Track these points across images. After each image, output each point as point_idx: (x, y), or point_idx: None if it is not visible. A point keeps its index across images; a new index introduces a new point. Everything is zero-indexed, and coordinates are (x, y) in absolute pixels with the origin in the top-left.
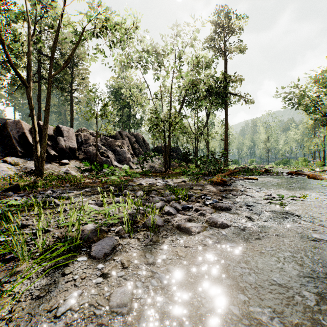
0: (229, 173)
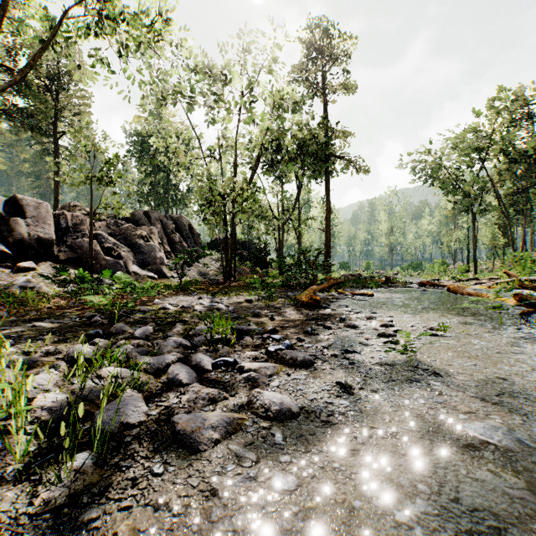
0: (330, 285)
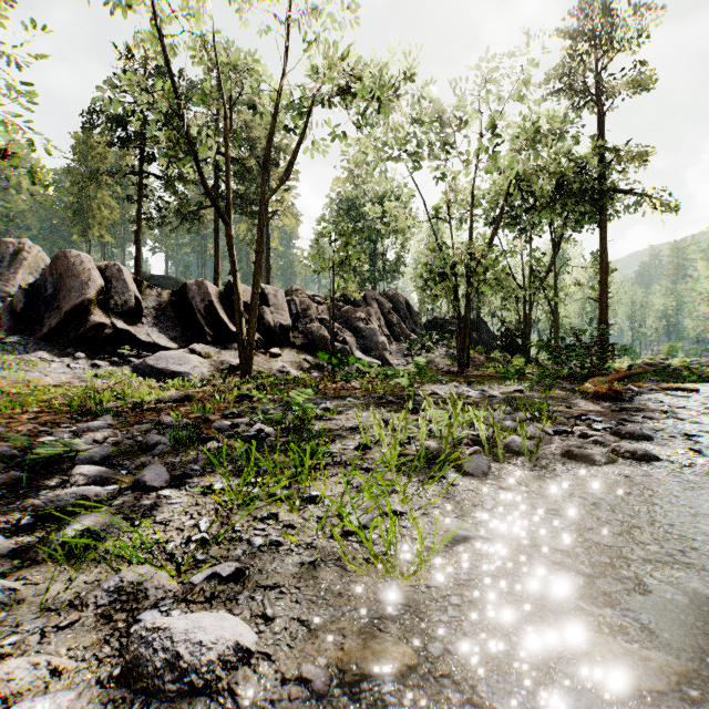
0: (620, 376)
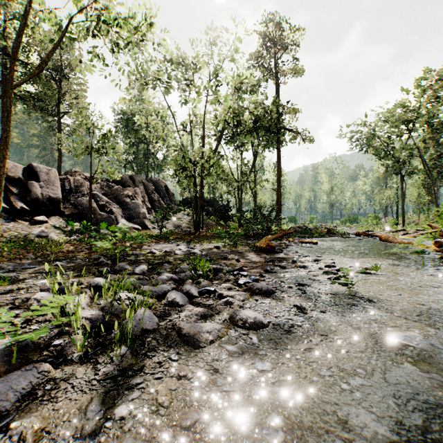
0: (281, 235)
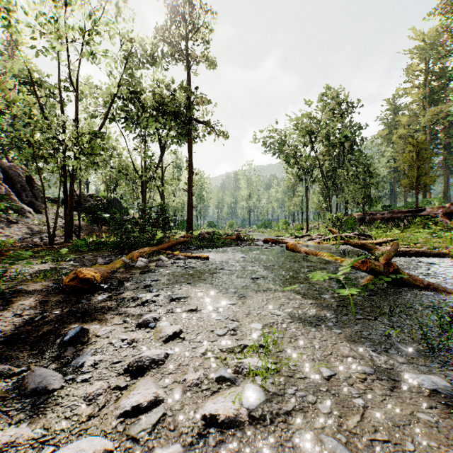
0: (169, 245)
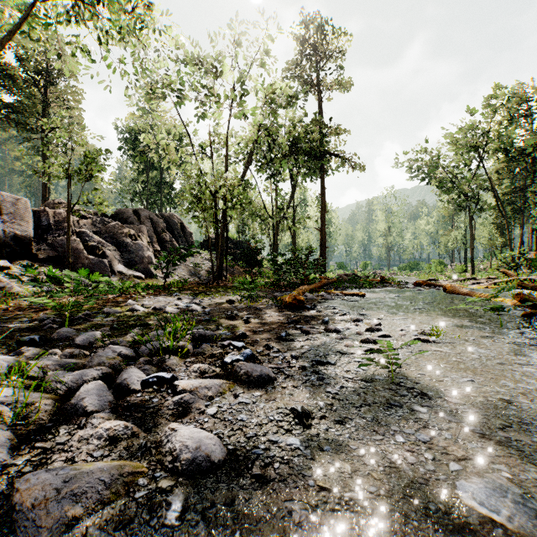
0: (321, 285)
